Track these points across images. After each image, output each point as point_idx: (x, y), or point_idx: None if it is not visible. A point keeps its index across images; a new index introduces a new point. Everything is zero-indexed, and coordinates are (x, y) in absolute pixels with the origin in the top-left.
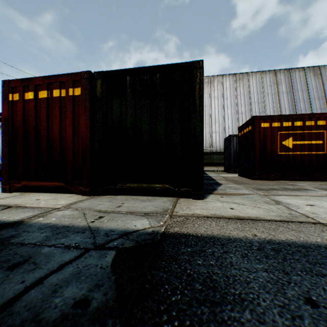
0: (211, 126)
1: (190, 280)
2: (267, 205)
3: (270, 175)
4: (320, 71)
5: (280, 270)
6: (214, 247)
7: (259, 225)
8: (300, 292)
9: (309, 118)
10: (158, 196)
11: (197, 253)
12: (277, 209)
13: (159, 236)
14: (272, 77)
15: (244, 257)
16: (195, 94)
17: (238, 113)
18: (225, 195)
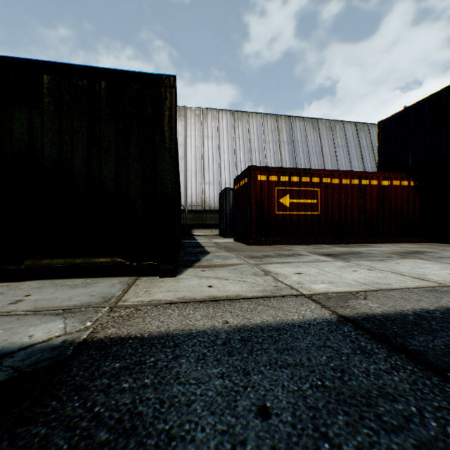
0: (203, 175)
1: (92, 426)
2: (254, 278)
3: (268, 239)
4: (318, 124)
5: (241, 370)
6: (161, 352)
7: (236, 306)
8: (256, 398)
9: (306, 174)
10: (106, 276)
11: (129, 368)
12: (264, 282)
13: (71, 349)
14: (273, 122)
15: (200, 361)
16: (164, 124)
17: (236, 161)
18: (208, 268)
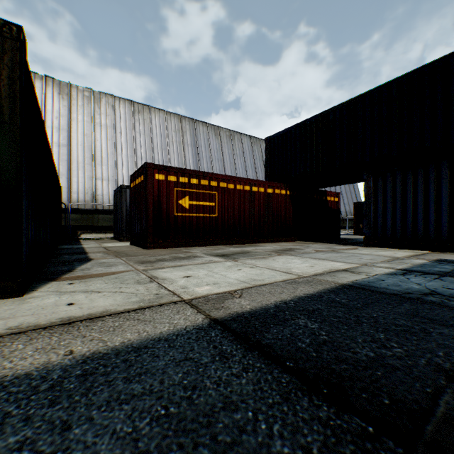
0: (95, 168)
1: None
2: (136, 286)
3: (166, 242)
4: (220, 132)
5: (59, 425)
6: None
7: (96, 326)
8: None
9: (204, 177)
10: None
11: None
12: (145, 290)
13: None
14: (177, 122)
15: None
16: (1, 87)
17: (137, 157)
18: (79, 280)
